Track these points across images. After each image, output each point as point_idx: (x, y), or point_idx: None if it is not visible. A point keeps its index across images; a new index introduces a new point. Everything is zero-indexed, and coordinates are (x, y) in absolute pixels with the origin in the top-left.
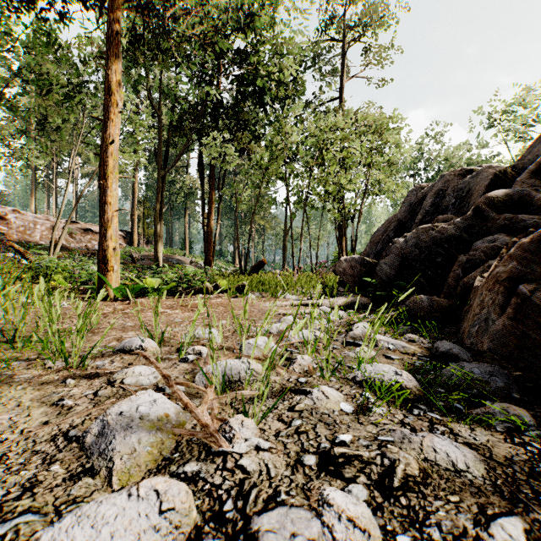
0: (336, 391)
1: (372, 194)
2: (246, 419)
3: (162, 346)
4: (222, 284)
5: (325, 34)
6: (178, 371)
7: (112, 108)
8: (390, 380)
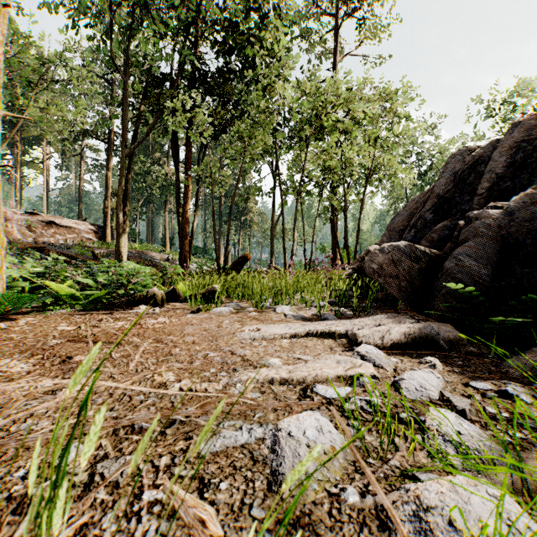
0: None
1: (374, 180)
2: None
3: None
4: (183, 288)
5: (317, 6)
6: None
7: None
8: None
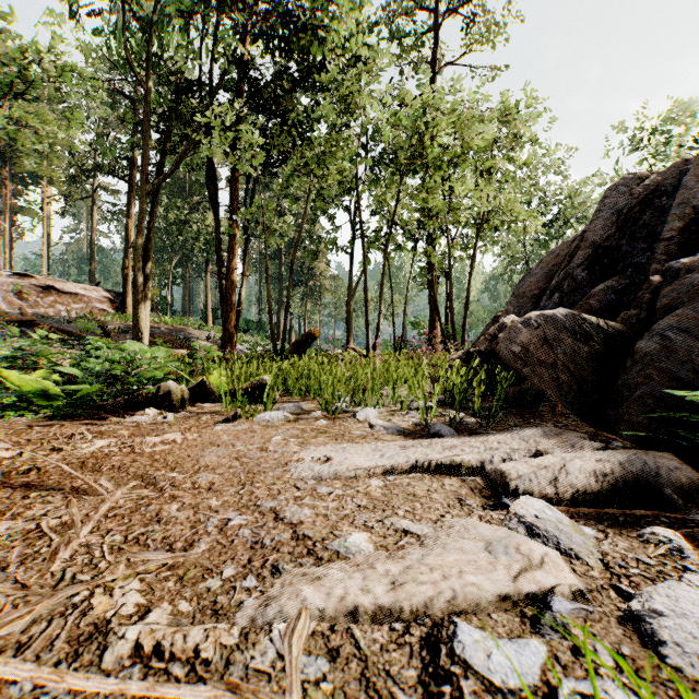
0: None
1: (488, 230)
2: None
3: None
4: (216, 381)
5: None
6: None
7: None
8: None
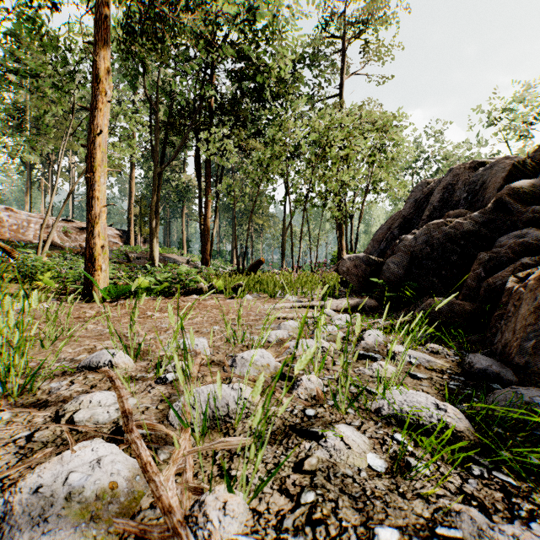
0: (359, 434)
1: (373, 192)
2: (231, 498)
3: (139, 359)
4: (218, 284)
5: (325, 30)
6: (151, 398)
7: (99, 97)
8: (431, 418)
